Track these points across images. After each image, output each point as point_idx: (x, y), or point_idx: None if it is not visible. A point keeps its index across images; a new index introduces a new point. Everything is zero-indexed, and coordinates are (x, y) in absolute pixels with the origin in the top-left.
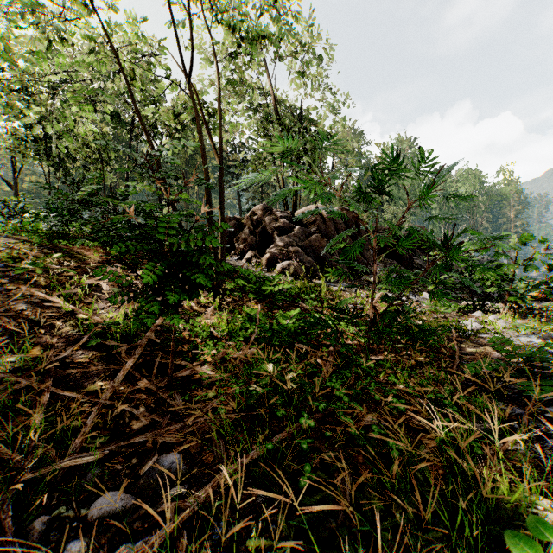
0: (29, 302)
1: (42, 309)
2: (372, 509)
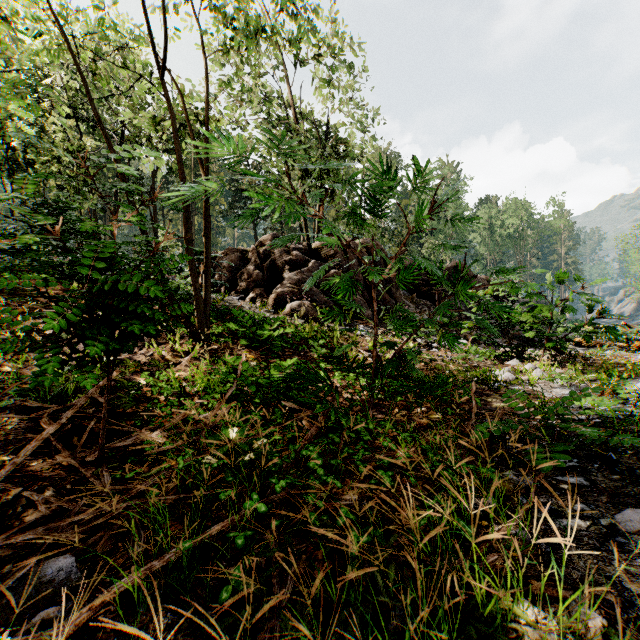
0: None
1: None
2: (297, 635)
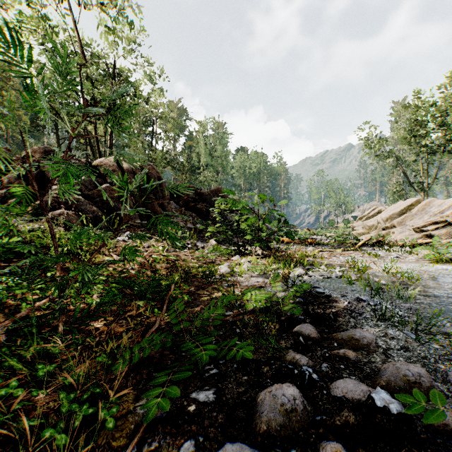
0: None
1: None
2: None
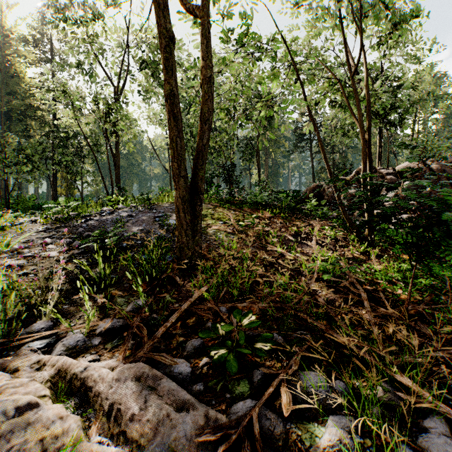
0: (254, 247)
1: (264, 251)
2: None
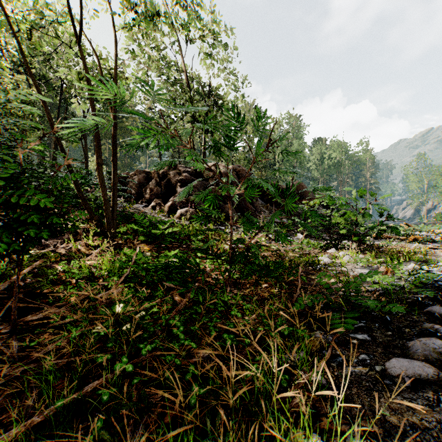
0: None
1: None
2: None
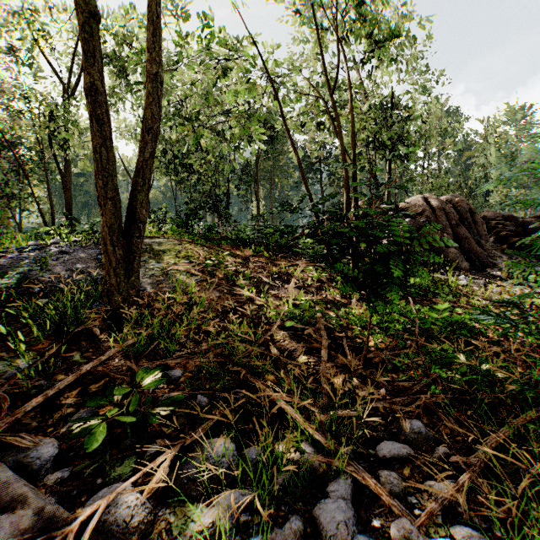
0: (219, 290)
1: (230, 296)
2: None
